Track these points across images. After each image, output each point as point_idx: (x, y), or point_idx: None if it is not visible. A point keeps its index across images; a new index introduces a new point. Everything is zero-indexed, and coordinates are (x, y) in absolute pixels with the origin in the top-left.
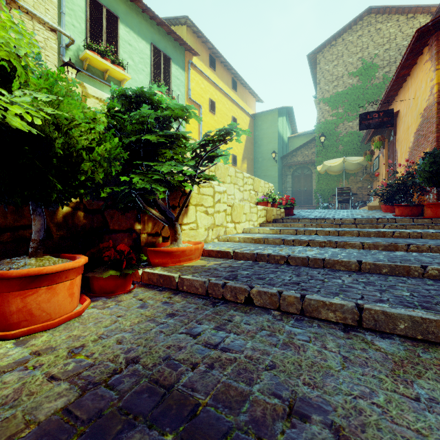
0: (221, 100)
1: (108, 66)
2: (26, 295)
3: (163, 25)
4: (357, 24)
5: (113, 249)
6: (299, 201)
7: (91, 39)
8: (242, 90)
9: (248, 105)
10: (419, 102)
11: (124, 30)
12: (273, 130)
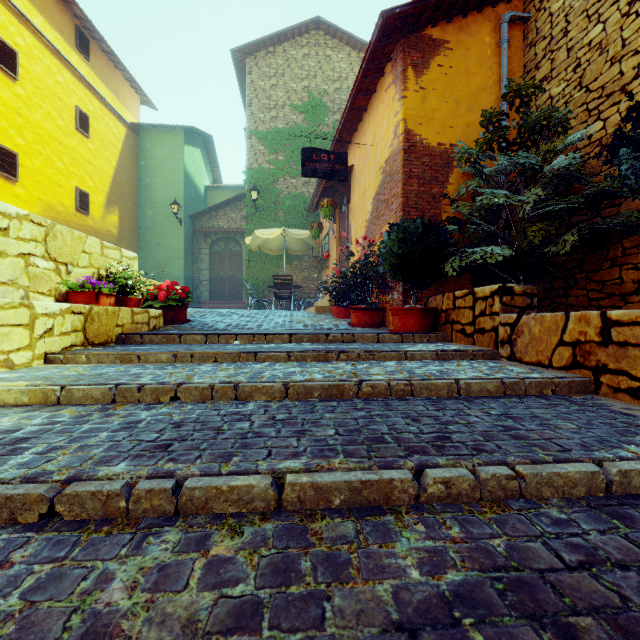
0: (41, 57)
1: None
2: None
3: None
4: (302, 36)
5: None
6: (222, 294)
7: None
8: (106, 65)
9: (123, 102)
10: (379, 150)
11: None
12: (175, 165)
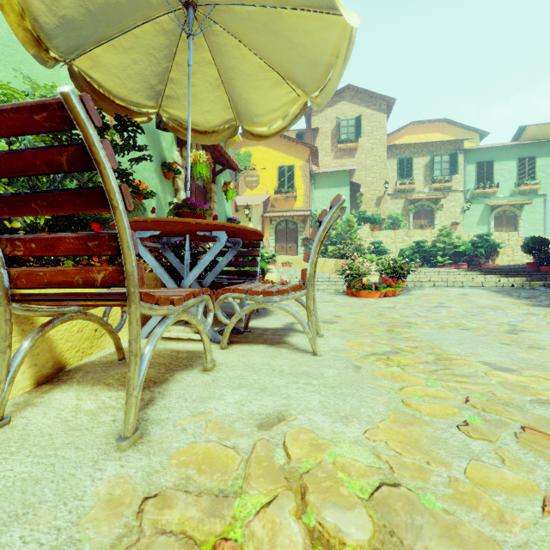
0: None
1: (486, 191)
2: (461, 266)
3: (526, 144)
4: None
5: (472, 263)
6: None
7: (478, 182)
8: None
9: None
10: None
11: (496, 164)
12: None
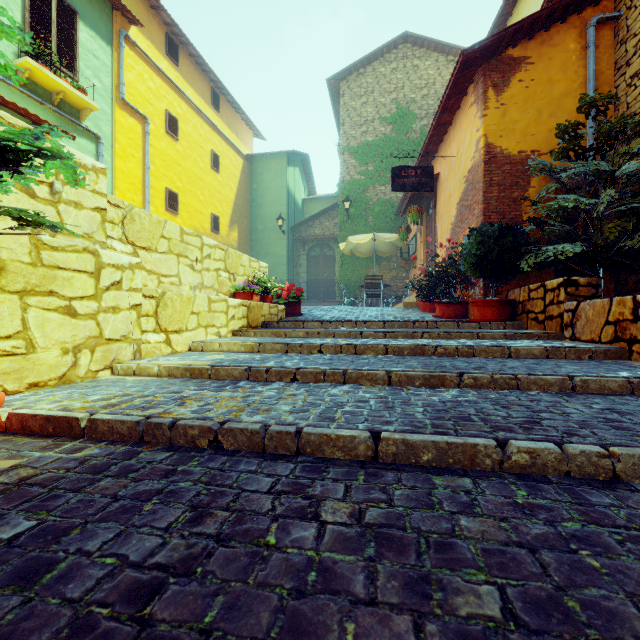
0: (191, 118)
1: None
2: None
3: None
4: (390, 52)
5: None
6: (317, 294)
7: None
8: (230, 112)
9: (240, 139)
10: (462, 160)
11: None
12: (279, 185)
